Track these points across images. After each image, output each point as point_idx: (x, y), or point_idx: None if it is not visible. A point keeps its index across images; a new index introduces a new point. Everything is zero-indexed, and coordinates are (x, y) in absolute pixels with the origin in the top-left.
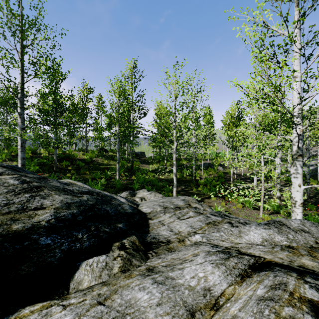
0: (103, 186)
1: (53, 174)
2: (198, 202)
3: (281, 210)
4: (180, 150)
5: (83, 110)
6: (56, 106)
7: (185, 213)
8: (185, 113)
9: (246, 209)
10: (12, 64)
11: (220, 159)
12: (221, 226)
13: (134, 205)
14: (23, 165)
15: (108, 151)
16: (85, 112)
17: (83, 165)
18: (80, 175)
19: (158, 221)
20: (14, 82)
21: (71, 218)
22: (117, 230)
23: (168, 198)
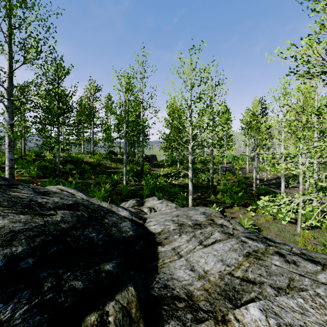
0: (108, 192)
1: (51, 178)
2: (223, 216)
3: (323, 224)
4: (196, 151)
5: (90, 109)
6: (58, 104)
7: (209, 234)
8: (203, 106)
9: (278, 222)
10: (0, 50)
11: (242, 162)
12: (268, 260)
13: (139, 219)
14: (11, 167)
15: (118, 154)
16: (92, 112)
17: (88, 168)
18: (84, 179)
19: (172, 248)
20: (1, 70)
21: (4, 267)
22: (100, 278)
23: (184, 209)
